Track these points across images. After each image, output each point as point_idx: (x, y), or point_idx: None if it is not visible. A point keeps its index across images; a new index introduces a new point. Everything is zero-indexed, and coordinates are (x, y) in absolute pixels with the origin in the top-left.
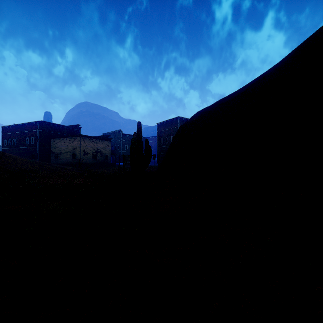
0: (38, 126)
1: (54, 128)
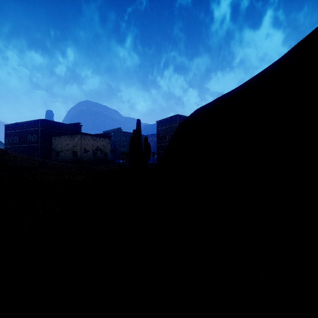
0: (39, 124)
1: (55, 126)
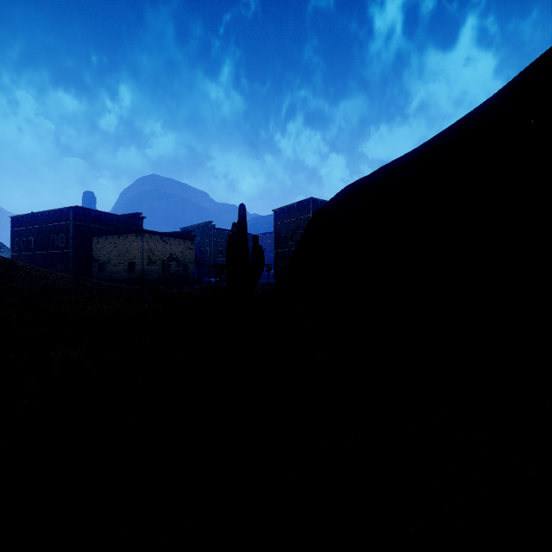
0: (70, 215)
1: (99, 220)
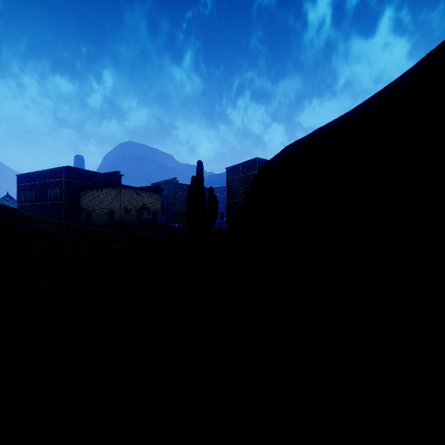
0: (63, 173)
1: (86, 177)
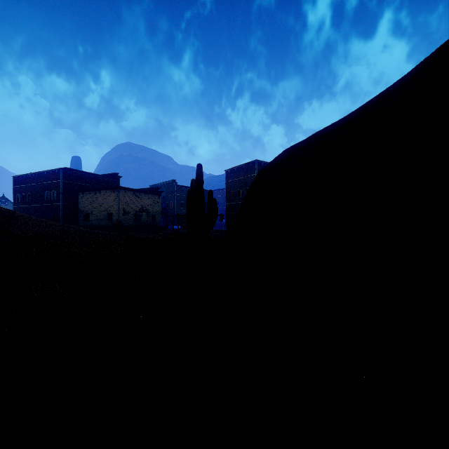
0: (61, 175)
1: (83, 178)
